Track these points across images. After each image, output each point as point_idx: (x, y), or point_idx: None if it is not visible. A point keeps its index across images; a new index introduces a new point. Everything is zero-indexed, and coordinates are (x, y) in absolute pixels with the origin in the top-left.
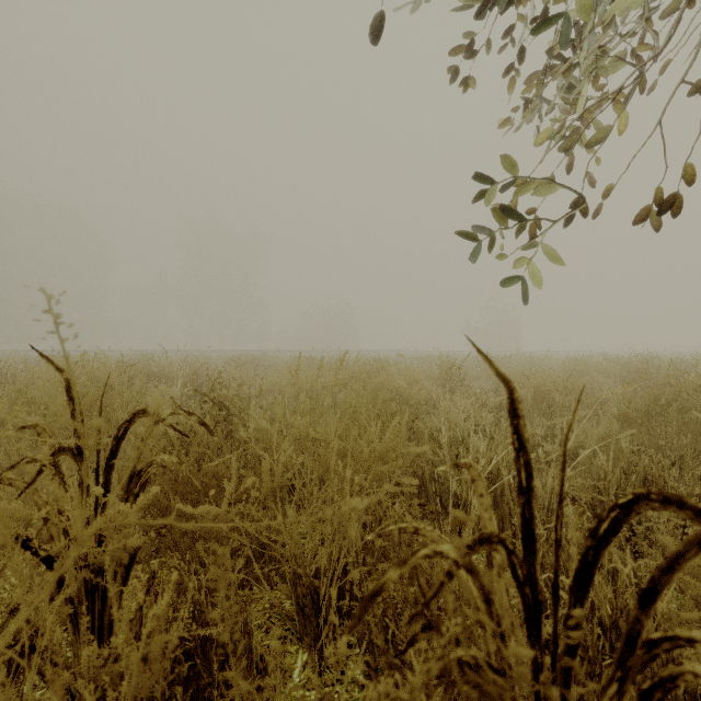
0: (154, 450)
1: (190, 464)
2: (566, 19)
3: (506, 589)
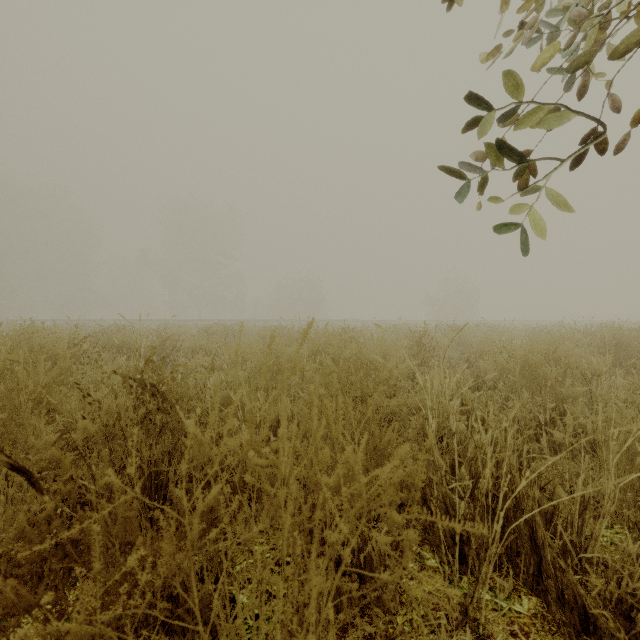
0: None
1: (46, 514)
2: None
3: None
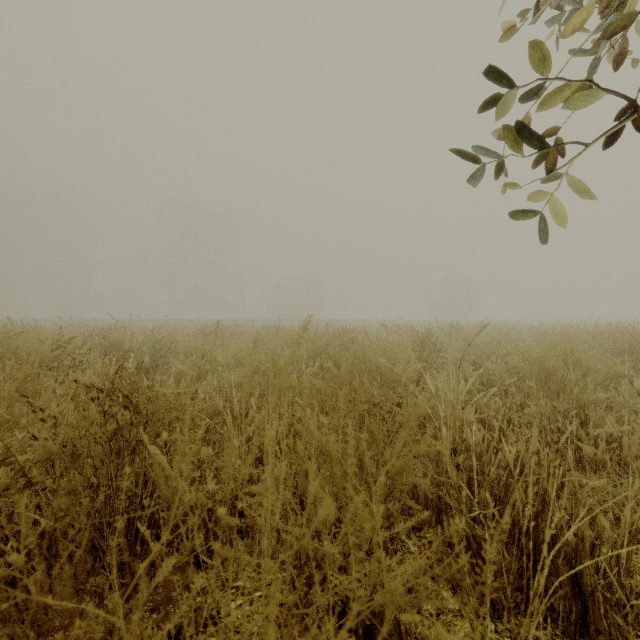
0: None
1: None
2: None
3: None
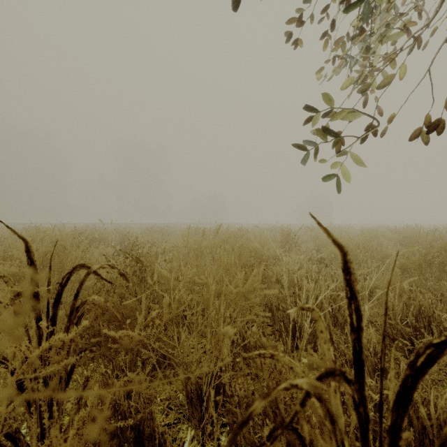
0: (90, 291)
1: (114, 301)
2: (367, 3)
3: (340, 403)
